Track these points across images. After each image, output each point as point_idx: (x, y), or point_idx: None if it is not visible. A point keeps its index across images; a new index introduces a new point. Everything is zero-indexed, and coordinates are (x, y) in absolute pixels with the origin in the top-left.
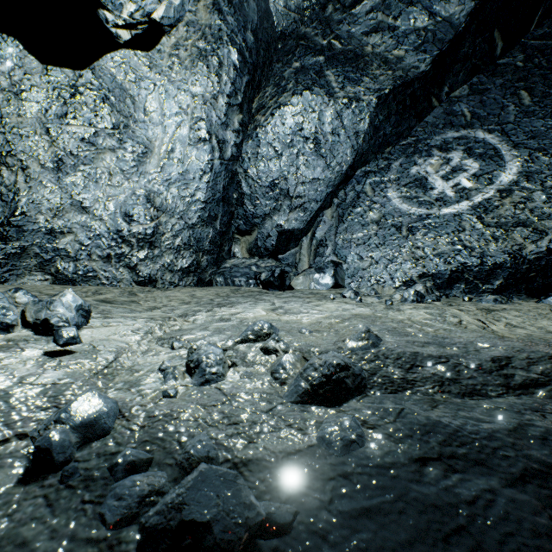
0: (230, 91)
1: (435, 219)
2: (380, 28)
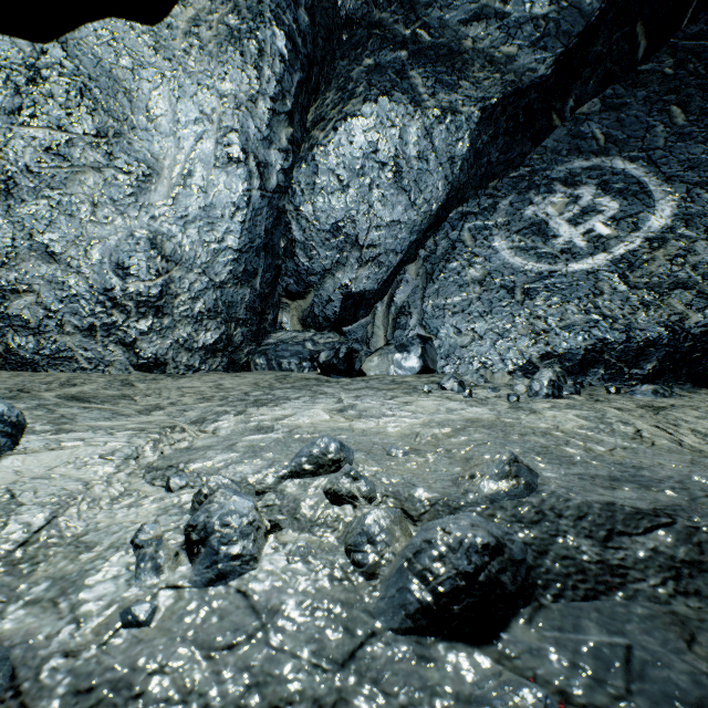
0: (275, 93)
1: (560, 278)
2: (484, 14)
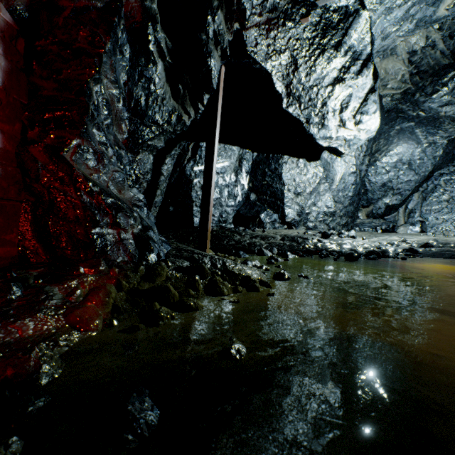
0: (365, 150)
1: None
2: (449, 103)
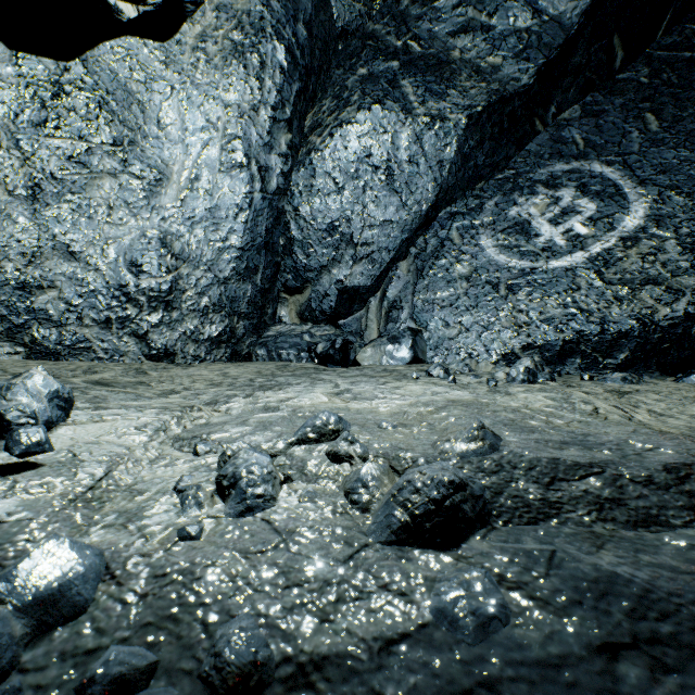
0: (276, 102)
1: (541, 274)
2: (471, 27)
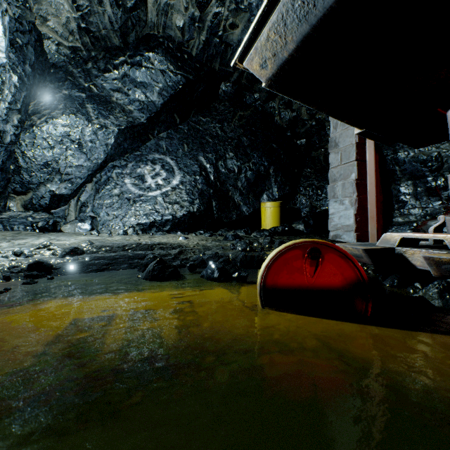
0: (11, 100)
1: (146, 197)
2: (121, 91)
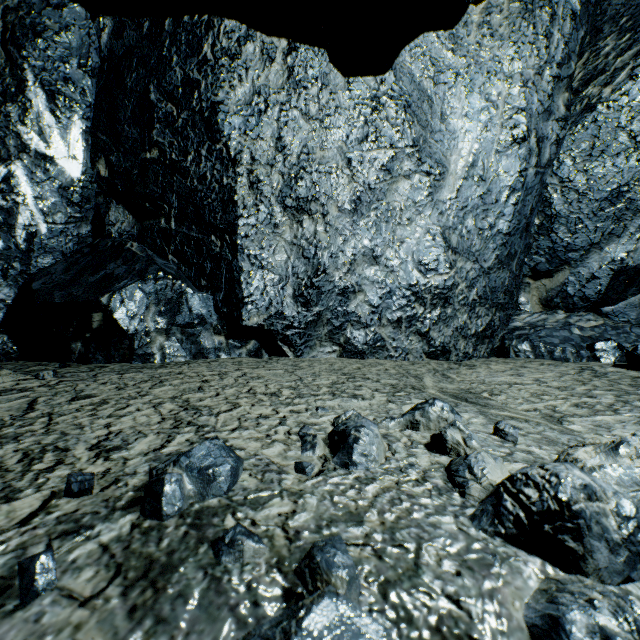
0: (561, 57)
1: None
2: None
